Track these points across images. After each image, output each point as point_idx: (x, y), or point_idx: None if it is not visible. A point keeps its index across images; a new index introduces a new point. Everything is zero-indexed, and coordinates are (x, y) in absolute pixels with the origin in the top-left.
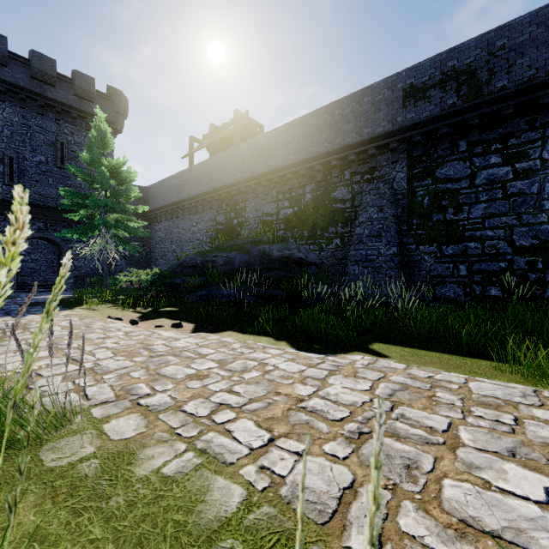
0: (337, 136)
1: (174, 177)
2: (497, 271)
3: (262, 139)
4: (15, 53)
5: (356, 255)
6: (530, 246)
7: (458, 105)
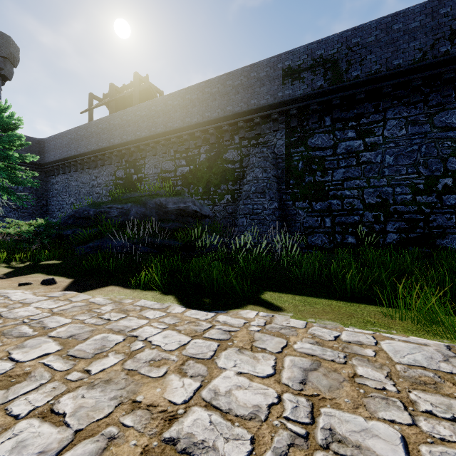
0: (228, 104)
1: (72, 132)
2: (352, 223)
3: (161, 101)
4: None
5: (244, 209)
6: (375, 203)
7: (325, 87)
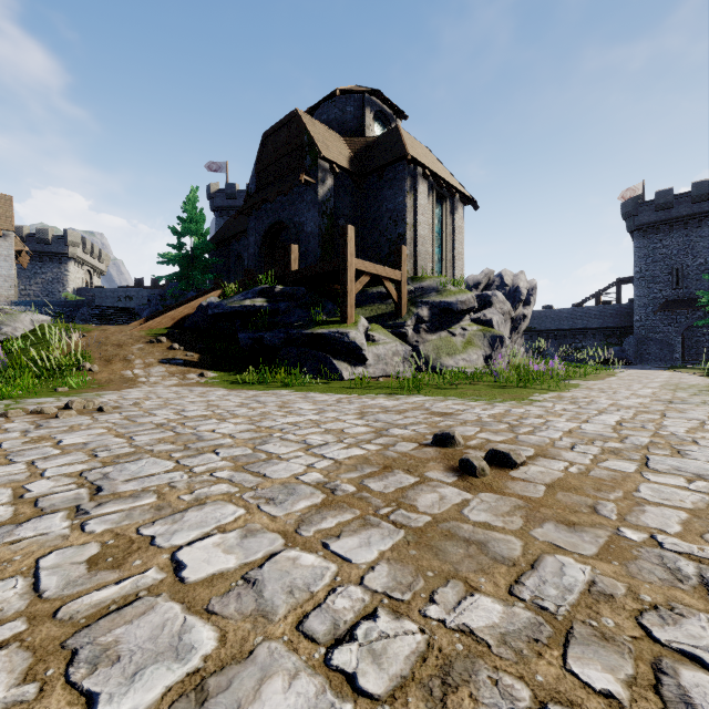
0: None
1: None
2: None
3: None
4: (679, 194)
5: None
6: None
7: None
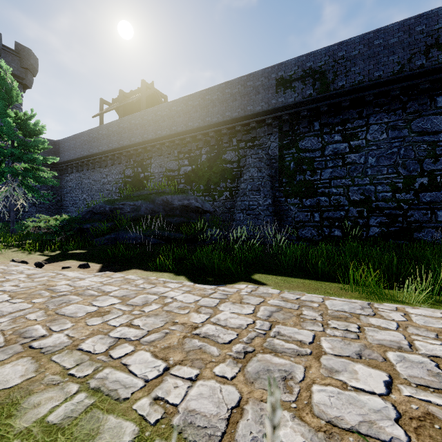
0: (227, 110)
1: (85, 134)
2: (339, 218)
3: (166, 107)
4: None
5: (241, 205)
6: (359, 200)
7: (314, 96)
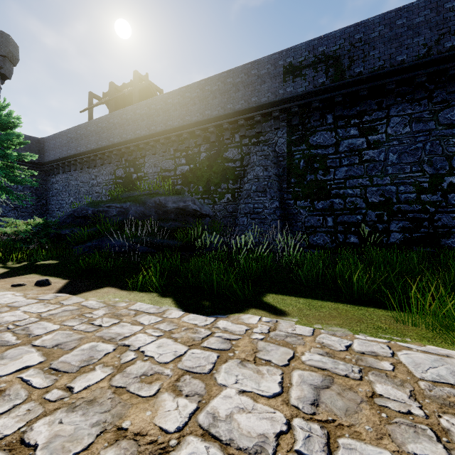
0: (228, 102)
1: (72, 131)
2: (355, 222)
3: (161, 99)
4: None
5: (245, 208)
6: (379, 202)
7: (327, 84)
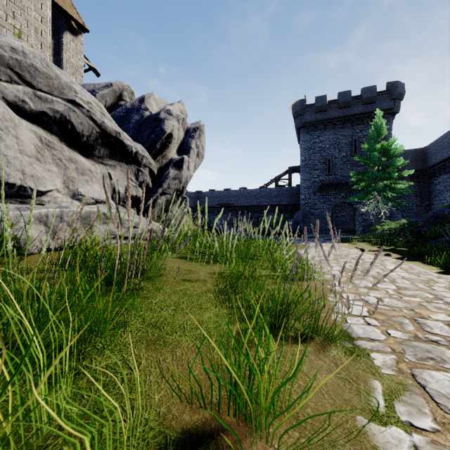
0: None
1: None
2: None
3: None
4: (330, 100)
5: None
6: None
7: None
